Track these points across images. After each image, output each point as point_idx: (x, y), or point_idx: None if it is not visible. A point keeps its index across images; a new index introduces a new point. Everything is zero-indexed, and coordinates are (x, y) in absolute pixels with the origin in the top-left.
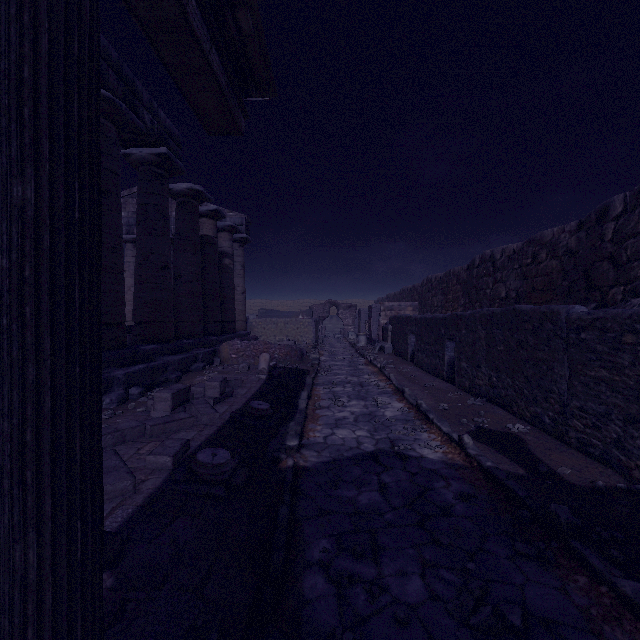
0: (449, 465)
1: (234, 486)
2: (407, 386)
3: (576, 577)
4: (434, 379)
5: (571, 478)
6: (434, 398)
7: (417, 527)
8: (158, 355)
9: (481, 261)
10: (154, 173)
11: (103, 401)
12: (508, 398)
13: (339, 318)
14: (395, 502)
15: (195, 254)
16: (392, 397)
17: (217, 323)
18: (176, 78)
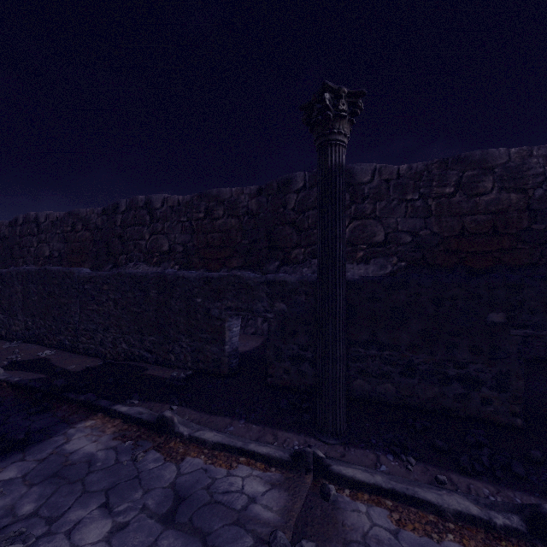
0: None
1: None
2: None
3: (62, 407)
4: None
5: (75, 369)
6: None
7: None
8: None
9: (25, 221)
10: None
11: None
12: (41, 335)
13: None
14: None
15: None
16: None
17: None
18: None
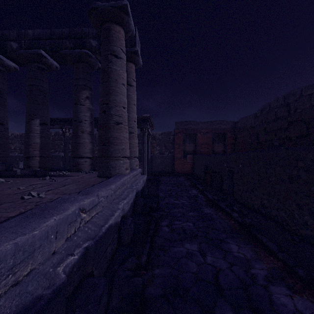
0: None
1: None
2: None
3: None
4: None
5: None
6: None
7: None
8: None
9: None
10: None
11: None
12: None
13: None
14: None
15: None
16: None
17: None
18: None
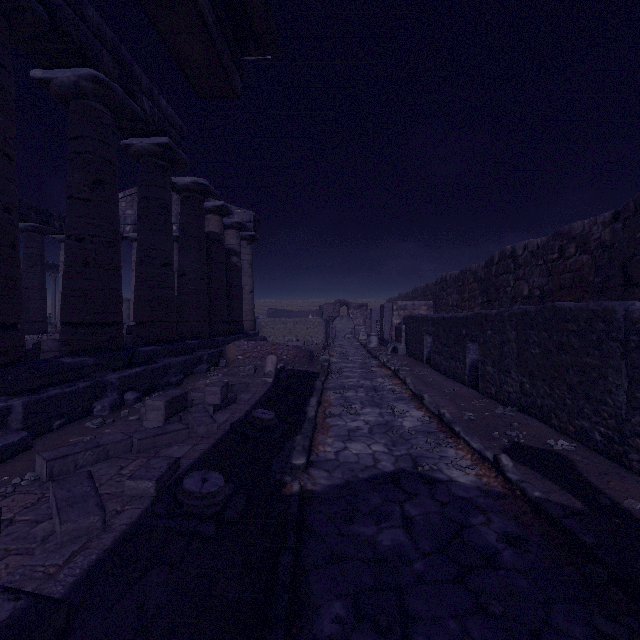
0: (485, 492)
1: (227, 520)
2: (425, 391)
3: None
4: (454, 384)
5: None
6: (457, 406)
7: (456, 584)
8: (158, 357)
9: (501, 257)
10: (155, 165)
11: (94, 408)
12: (545, 408)
13: (349, 318)
14: (424, 544)
15: (200, 251)
16: (410, 404)
17: (224, 323)
18: (149, 12)
